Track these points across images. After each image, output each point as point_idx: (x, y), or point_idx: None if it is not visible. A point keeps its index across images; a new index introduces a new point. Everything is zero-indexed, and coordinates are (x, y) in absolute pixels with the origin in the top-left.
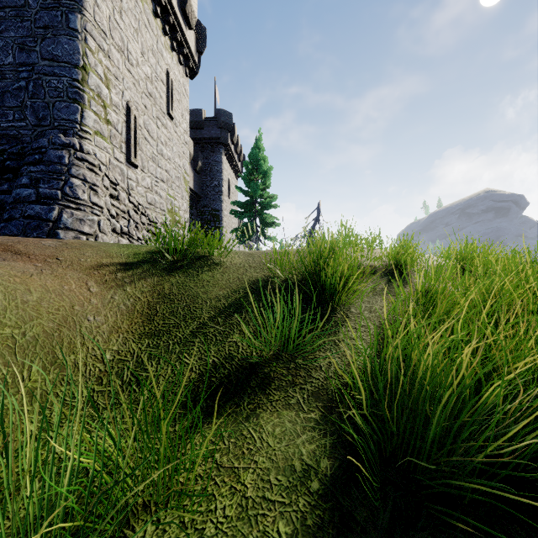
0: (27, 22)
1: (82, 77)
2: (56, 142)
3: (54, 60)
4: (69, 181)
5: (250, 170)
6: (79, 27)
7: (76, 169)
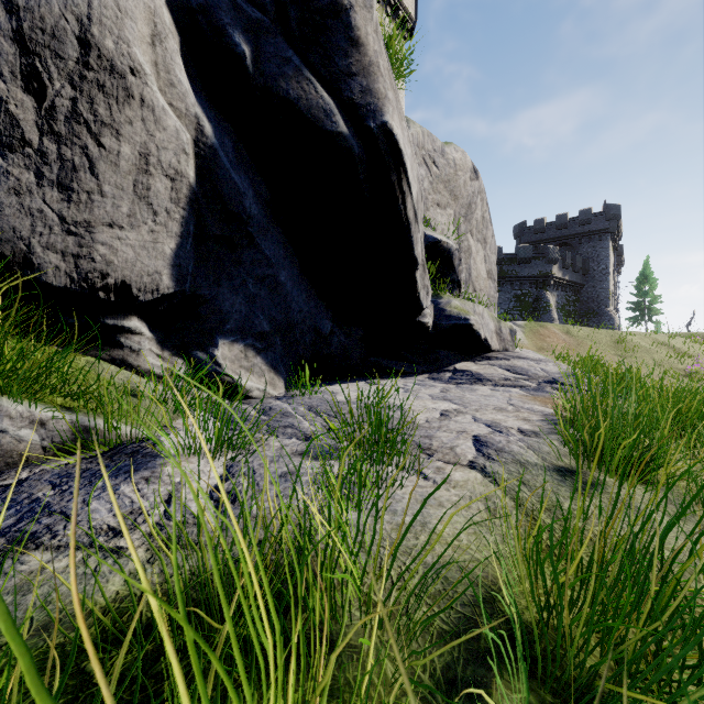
0: (595, 280)
1: (609, 291)
2: (608, 310)
3: (603, 289)
4: (615, 320)
5: (641, 282)
6: (609, 279)
7: (615, 316)
